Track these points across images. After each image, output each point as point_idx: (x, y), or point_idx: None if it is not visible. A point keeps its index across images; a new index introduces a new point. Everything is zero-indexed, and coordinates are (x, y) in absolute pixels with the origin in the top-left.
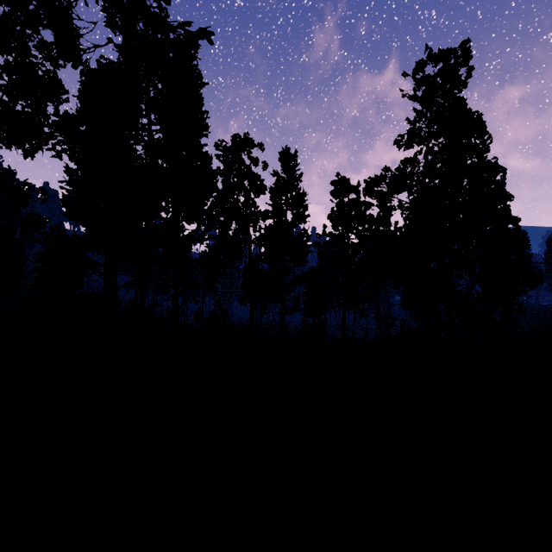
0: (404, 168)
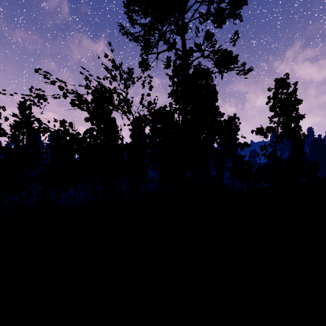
0: (88, 133)
